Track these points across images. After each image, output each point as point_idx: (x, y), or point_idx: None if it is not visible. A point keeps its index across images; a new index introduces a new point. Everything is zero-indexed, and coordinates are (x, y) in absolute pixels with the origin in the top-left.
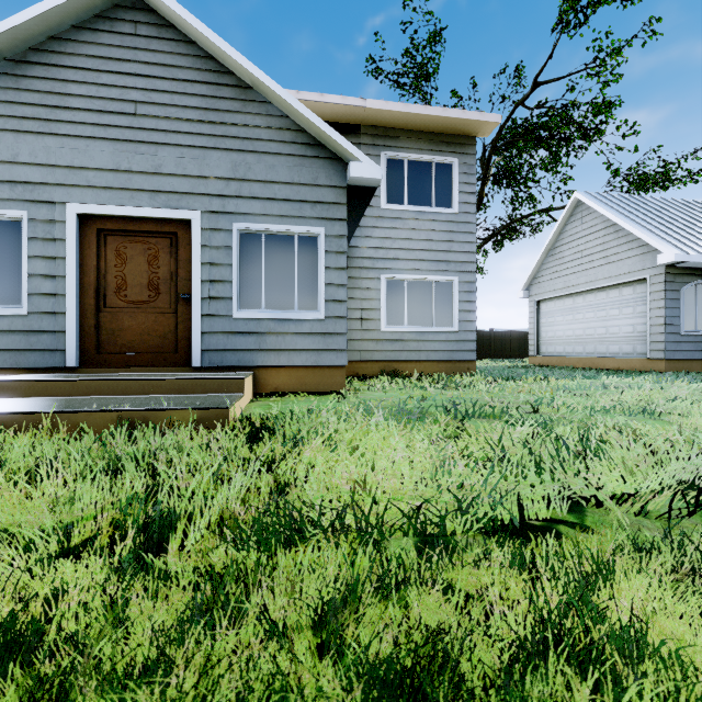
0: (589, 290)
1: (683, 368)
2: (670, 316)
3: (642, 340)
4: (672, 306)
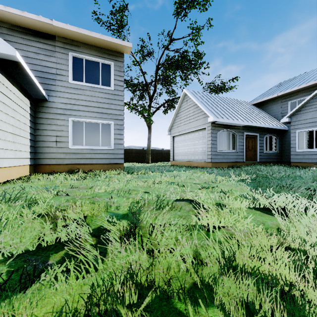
0: (189, 132)
1: (218, 165)
2: (213, 144)
3: (205, 154)
4: (214, 140)
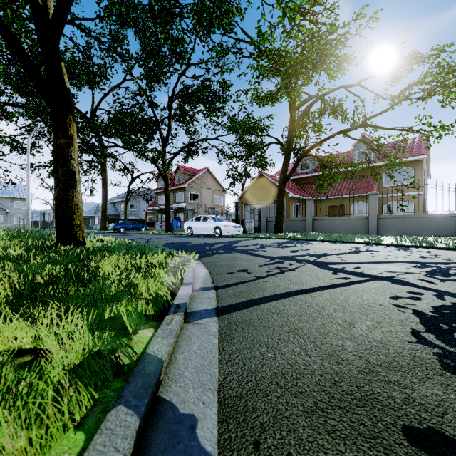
0: None
1: None
2: None
3: None
4: None
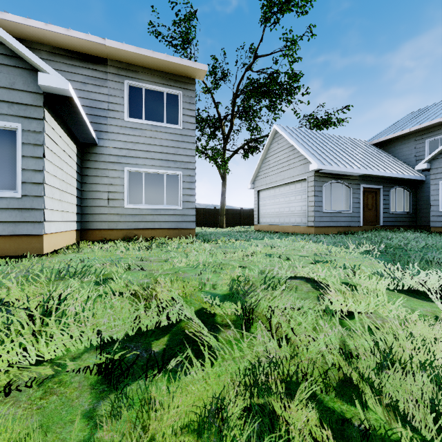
0: (282, 184)
1: (324, 231)
2: (317, 201)
3: (305, 215)
4: (318, 195)
